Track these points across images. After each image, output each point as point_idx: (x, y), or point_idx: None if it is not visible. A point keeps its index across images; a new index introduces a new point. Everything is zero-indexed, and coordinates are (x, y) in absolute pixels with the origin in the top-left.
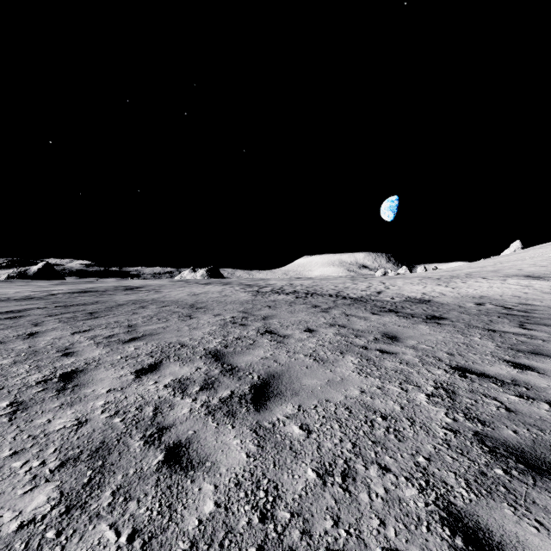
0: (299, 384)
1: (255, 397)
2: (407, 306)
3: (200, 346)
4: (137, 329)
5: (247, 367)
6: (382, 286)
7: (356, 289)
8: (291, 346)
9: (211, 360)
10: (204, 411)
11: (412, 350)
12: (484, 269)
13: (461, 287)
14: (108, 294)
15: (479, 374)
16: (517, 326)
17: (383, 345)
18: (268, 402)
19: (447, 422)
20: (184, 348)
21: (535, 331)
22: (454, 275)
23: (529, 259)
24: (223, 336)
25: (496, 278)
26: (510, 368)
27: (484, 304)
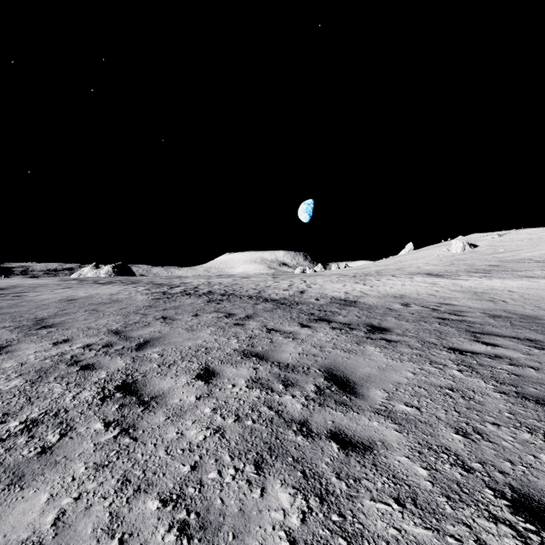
0: None
1: None
2: (337, 310)
3: None
4: None
5: None
6: (304, 284)
7: (278, 288)
8: (145, 447)
9: None
10: None
11: (394, 427)
12: (388, 267)
13: (378, 286)
14: None
15: None
16: (474, 340)
17: (337, 413)
18: None
19: None
20: None
21: (501, 347)
22: (366, 273)
23: (421, 259)
24: (1, 417)
25: (404, 276)
26: None
27: (409, 305)
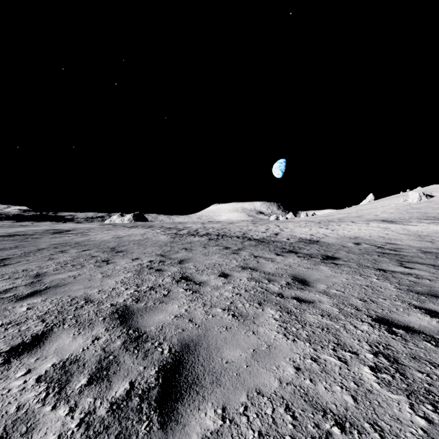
0: (219, 360)
1: (162, 393)
2: (302, 246)
3: (107, 301)
4: (43, 279)
5: (157, 332)
6: (278, 228)
7: (258, 231)
8: (207, 297)
9: (115, 323)
10: (79, 438)
11: (327, 297)
12: (350, 215)
13: (338, 230)
14: (34, 237)
15: (405, 327)
16: (399, 265)
17: (297, 291)
18: (179, 404)
19: (422, 427)
20: (88, 305)
21: (416, 269)
22: (330, 220)
23: (380, 208)
24: (136, 285)
25: (361, 222)
26: (427, 318)
27: (360, 244)
